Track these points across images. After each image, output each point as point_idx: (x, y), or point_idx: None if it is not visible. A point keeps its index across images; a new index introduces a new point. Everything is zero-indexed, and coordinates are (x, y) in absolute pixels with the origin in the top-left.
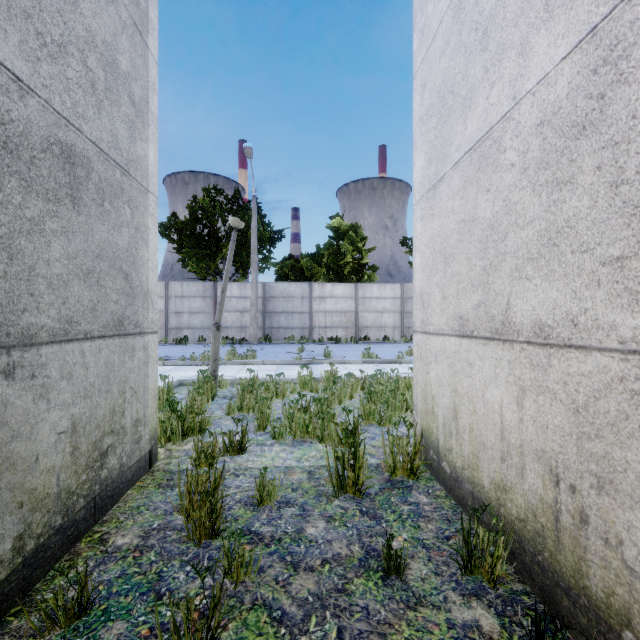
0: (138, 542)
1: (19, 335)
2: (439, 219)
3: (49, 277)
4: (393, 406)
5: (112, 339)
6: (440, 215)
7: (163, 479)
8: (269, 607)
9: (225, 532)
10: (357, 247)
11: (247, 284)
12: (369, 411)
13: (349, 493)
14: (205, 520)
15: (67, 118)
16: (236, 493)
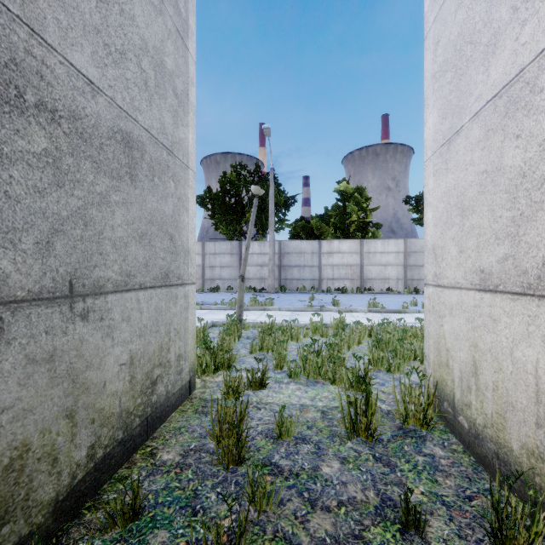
0: (179, 459)
1: (91, 286)
2: (455, 173)
3: (113, 239)
4: (401, 354)
5: (160, 289)
6: (456, 168)
7: (199, 406)
8: (289, 541)
9: (249, 460)
10: (362, 207)
11: (266, 242)
12: (377, 358)
13: (361, 437)
14: (232, 448)
15: (126, 111)
16: (258, 425)
